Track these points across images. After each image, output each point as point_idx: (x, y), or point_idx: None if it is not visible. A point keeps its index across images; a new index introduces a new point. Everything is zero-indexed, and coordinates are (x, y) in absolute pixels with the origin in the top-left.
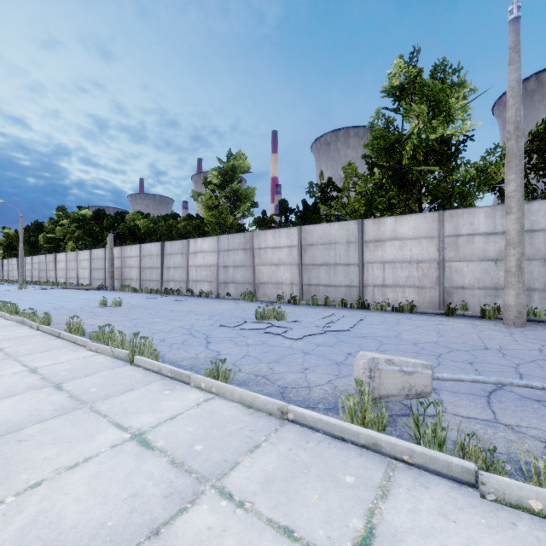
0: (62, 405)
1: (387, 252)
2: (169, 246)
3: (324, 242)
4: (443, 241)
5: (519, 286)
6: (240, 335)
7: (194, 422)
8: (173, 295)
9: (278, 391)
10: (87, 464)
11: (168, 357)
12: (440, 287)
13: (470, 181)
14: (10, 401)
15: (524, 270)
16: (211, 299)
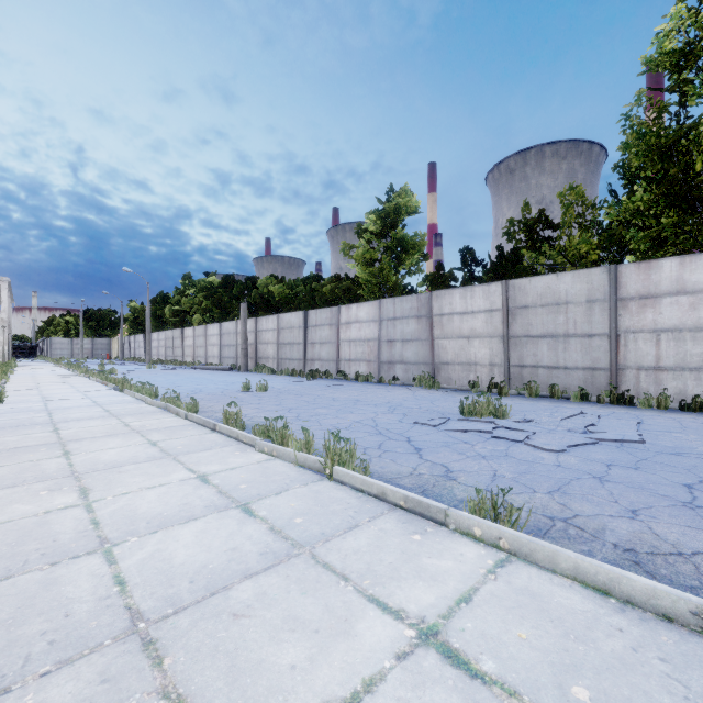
0: (268, 546)
1: (665, 315)
2: (314, 316)
3: (547, 303)
4: None
5: None
6: (457, 440)
7: (516, 617)
8: (321, 378)
9: (625, 557)
10: (376, 700)
11: (374, 469)
12: None
13: None
14: (193, 529)
15: None
16: (372, 384)
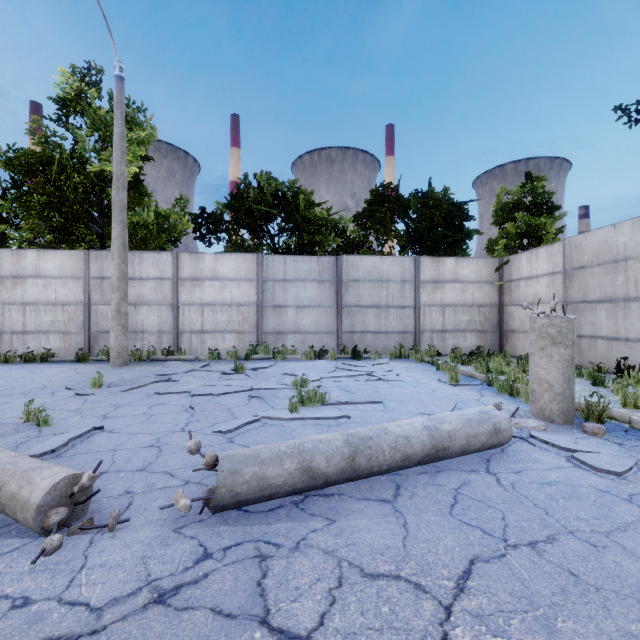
0: None
1: (29, 292)
2: None
3: None
4: (88, 282)
5: (118, 328)
6: None
7: None
8: None
9: None
10: None
11: None
12: (86, 331)
13: (157, 226)
14: None
15: (124, 313)
16: None
